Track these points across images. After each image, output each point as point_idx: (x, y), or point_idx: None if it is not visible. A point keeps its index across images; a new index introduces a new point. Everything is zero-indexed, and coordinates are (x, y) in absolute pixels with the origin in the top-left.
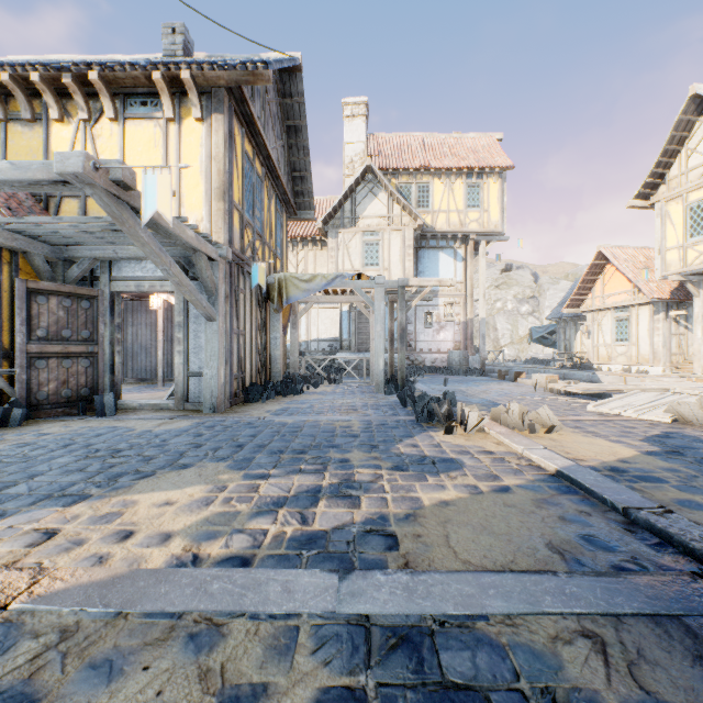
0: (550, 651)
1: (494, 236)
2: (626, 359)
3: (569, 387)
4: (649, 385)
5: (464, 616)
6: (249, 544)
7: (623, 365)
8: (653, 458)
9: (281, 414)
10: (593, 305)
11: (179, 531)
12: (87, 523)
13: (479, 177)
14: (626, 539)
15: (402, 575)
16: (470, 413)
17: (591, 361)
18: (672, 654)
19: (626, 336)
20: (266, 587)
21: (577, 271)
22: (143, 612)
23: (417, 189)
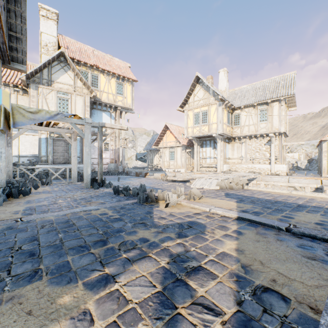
0: None
1: (129, 110)
2: (174, 166)
3: (176, 178)
4: (196, 176)
5: None
6: None
7: (173, 169)
8: (242, 204)
9: (34, 213)
10: (163, 146)
11: None
12: None
13: (122, 80)
14: (307, 242)
15: None
16: (172, 195)
17: (162, 168)
18: None
19: (174, 158)
20: None
21: (149, 132)
22: None
23: (92, 76)
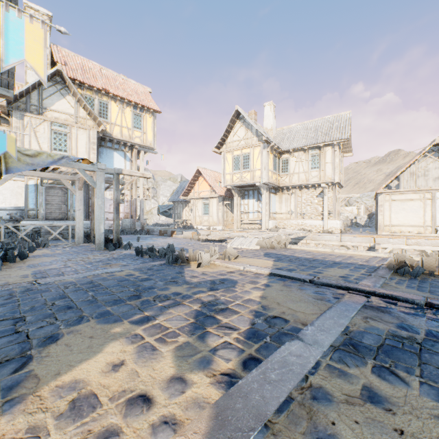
0: (371, 326)
1: (149, 150)
2: (208, 223)
3: (211, 237)
4: (235, 234)
5: (345, 329)
6: (236, 352)
7: (207, 226)
8: (279, 262)
9: (48, 276)
10: (194, 196)
11: (178, 372)
12: (70, 422)
13: (141, 111)
14: (323, 290)
15: (311, 327)
16: (205, 254)
17: (193, 224)
18: (379, 313)
19: (208, 212)
20: (289, 360)
21: (175, 177)
22: (274, 413)
23: (99, 103)
